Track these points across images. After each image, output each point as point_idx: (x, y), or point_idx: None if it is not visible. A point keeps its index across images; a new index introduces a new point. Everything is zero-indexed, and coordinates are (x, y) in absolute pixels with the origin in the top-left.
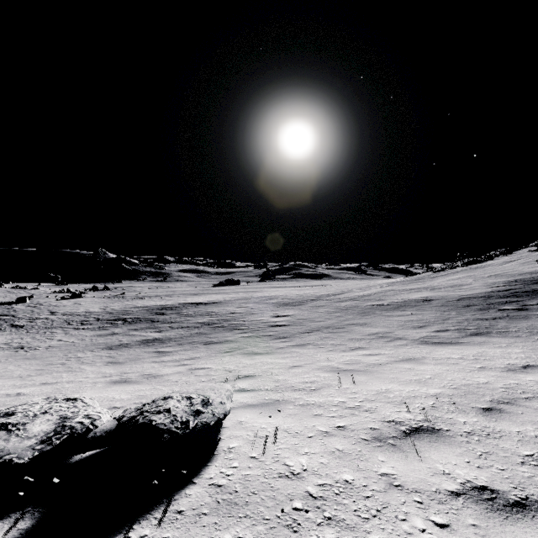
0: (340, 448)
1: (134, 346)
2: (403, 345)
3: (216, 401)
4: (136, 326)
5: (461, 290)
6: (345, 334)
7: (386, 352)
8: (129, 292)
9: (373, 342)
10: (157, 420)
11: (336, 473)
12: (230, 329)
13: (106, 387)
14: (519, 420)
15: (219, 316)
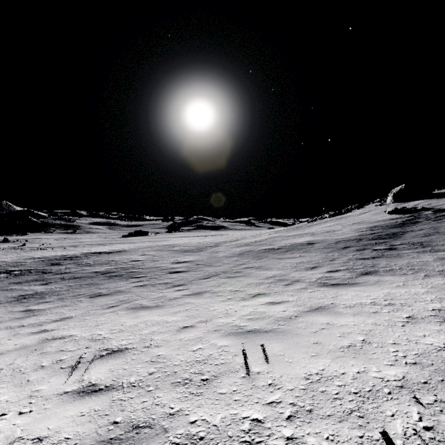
0: None
1: (1, 304)
2: (303, 288)
3: None
4: (21, 279)
5: (335, 235)
6: (243, 278)
7: (289, 299)
8: (31, 244)
9: (273, 286)
10: None
11: None
12: (126, 278)
13: None
14: None
15: (119, 264)
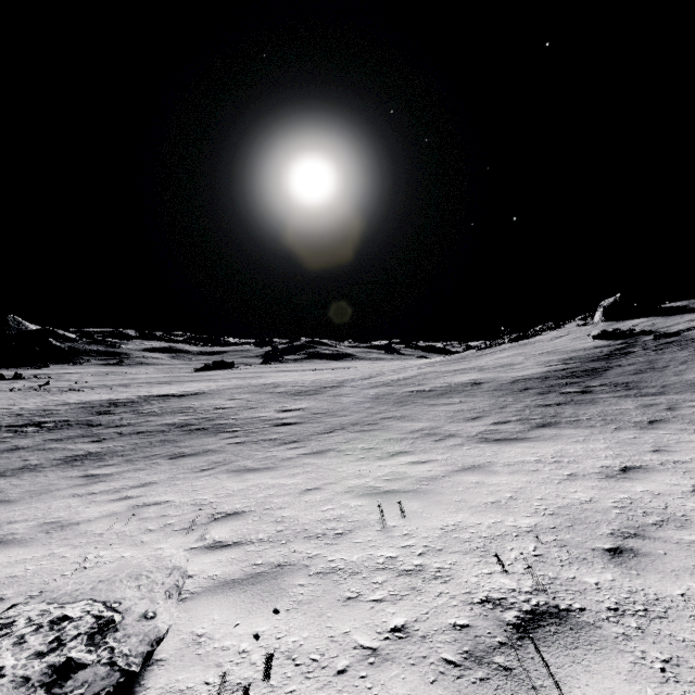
0: None
1: (46, 469)
2: (458, 445)
3: (134, 613)
4: (60, 434)
5: (513, 370)
6: (380, 432)
7: (438, 457)
8: (57, 382)
9: (419, 443)
10: None
11: None
12: (214, 433)
13: None
14: (668, 569)
15: (199, 413)
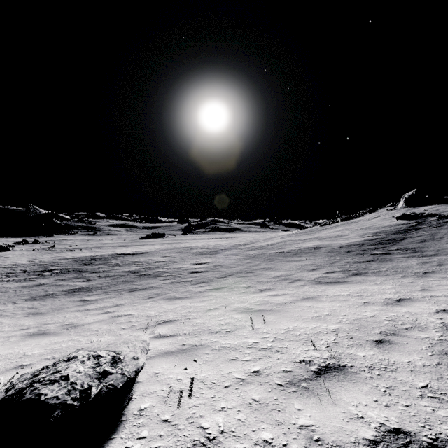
0: (257, 398)
1: (59, 296)
2: (302, 285)
3: (128, 356)
4: (64, 276)
5: (342, 239)
6: (255, 277)
7: (289, 292)
8: (59, 245)
9: (278, 284)
10: (48, 394)
11: (255, 432)
12: (154, 277)
13: (20, 341)
14: (406, 350)
15: (145, 265)
